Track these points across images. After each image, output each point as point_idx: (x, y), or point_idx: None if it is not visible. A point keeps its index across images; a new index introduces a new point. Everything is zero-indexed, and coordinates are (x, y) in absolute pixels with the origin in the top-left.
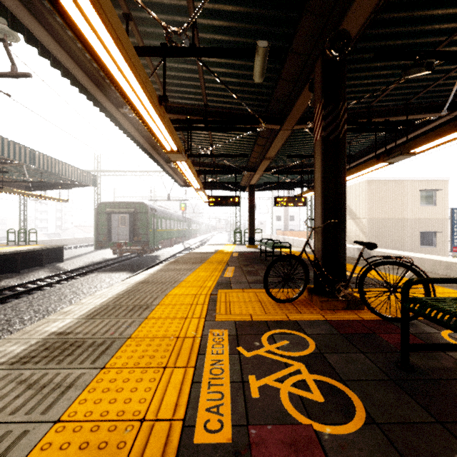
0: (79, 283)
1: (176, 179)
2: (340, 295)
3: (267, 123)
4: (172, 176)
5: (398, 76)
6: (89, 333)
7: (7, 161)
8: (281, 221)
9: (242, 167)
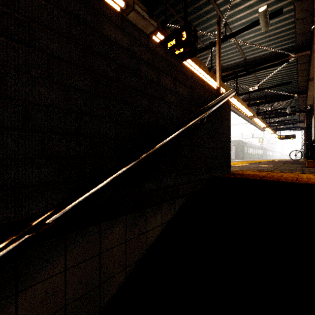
0: None
1: (260, 129)
2: None
3: (299, 113)
4: (258, 128)
5: None
6: None
7: None
8: None
9: (296, 121)
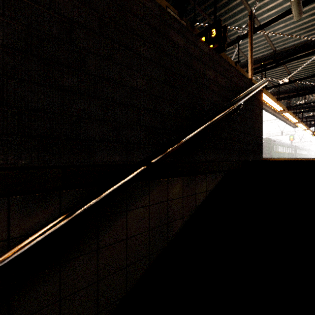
0: None
1: (291, 125)
2: None
3: None
4: (289, 124)
5: None
6: None
7: None
8: None
9: None
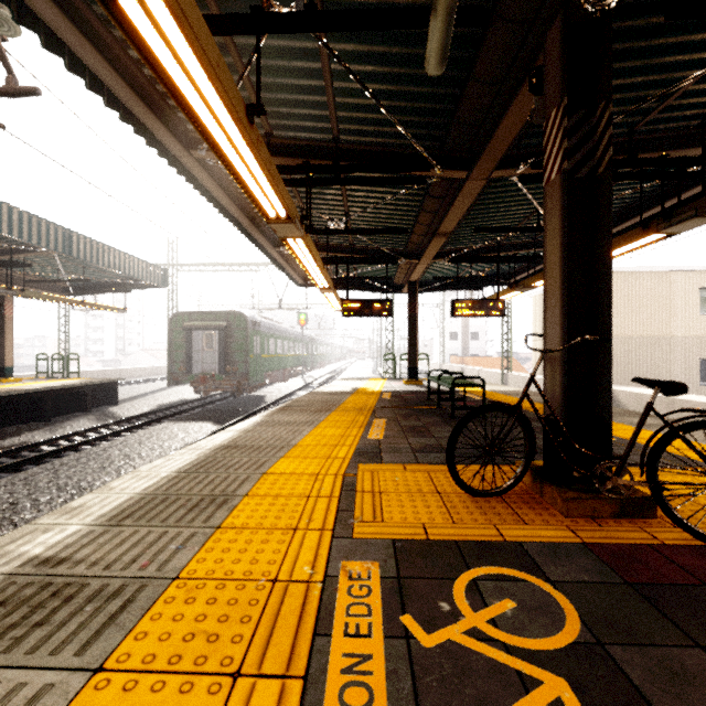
0: (137, 441)
1: (291, 274)
2: (605, 488)
3: (444, 168)
4: (284, 268)
5: (695, 65)
6: (101, 561)
7: (30, 248)
8: (458, 342)
9: (397, 252)
